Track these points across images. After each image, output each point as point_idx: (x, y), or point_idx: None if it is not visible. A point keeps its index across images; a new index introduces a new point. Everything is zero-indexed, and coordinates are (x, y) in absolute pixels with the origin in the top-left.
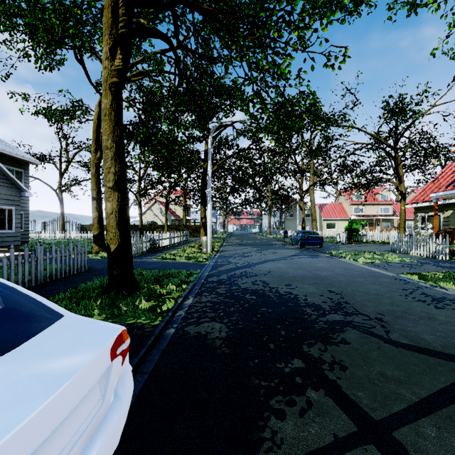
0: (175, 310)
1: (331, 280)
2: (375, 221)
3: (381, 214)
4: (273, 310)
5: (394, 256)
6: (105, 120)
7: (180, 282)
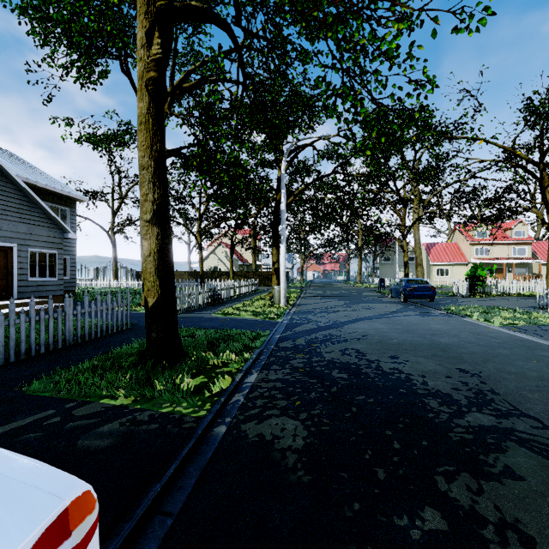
0: (230, 392)
1: (458, 351)
2: (506, 266)
3: (514, 256)
4: (375, 400)
5: (547, 315)
6: (141, 130)
7: (243, 348)
